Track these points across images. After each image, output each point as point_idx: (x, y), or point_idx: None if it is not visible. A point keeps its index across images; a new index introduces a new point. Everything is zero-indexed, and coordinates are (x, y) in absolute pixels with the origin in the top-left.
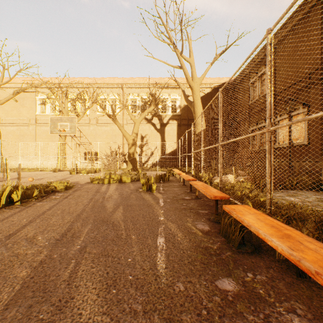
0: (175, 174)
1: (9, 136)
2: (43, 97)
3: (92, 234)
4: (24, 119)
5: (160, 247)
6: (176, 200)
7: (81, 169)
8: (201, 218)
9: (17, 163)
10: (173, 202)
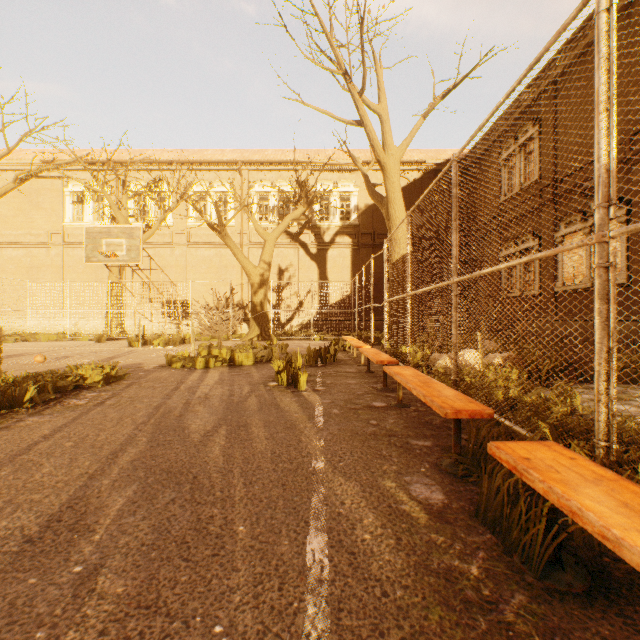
0: (348, 348)
1: (9, 268)
2: (78, 189)
3: (129, 521)
4: (40, 235)
5: (313, 572)
6: (354, 409)
7: (152, 337)
8: (418, 464)
9: (25, 324)
10: (347, 416)
